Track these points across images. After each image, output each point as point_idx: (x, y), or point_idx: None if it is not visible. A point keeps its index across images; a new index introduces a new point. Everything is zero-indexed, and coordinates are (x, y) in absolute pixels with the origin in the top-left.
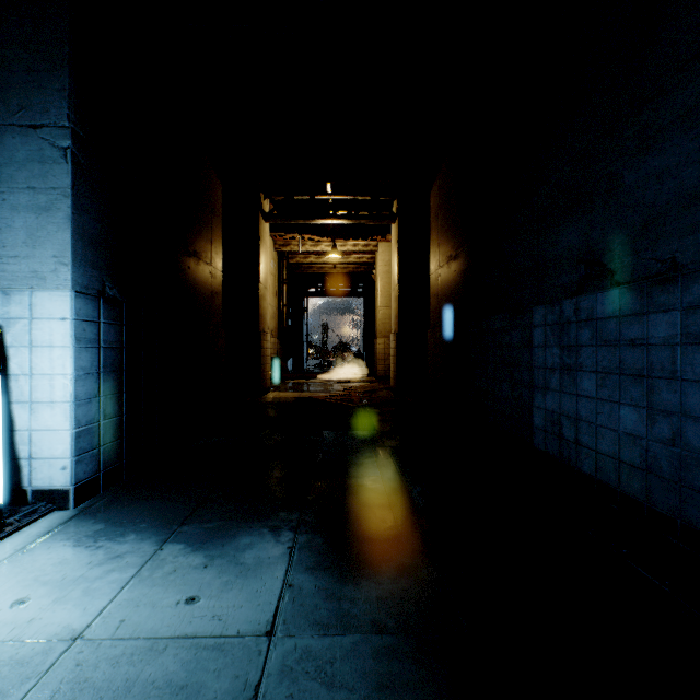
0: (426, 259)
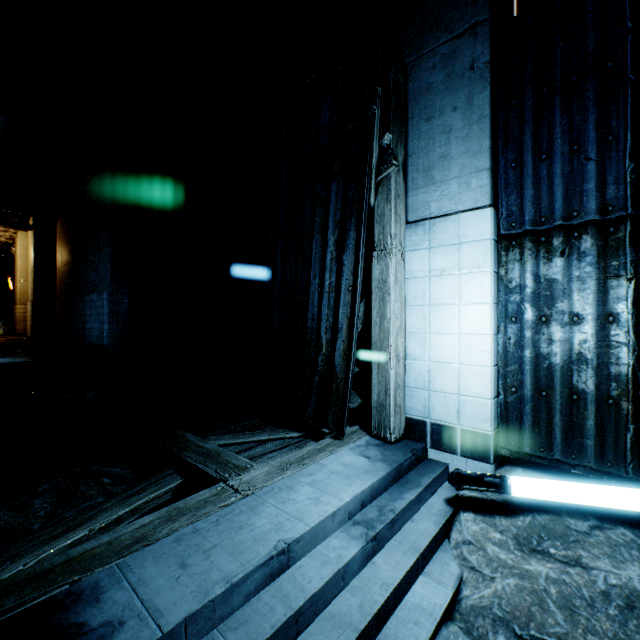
0: (55, 259)
